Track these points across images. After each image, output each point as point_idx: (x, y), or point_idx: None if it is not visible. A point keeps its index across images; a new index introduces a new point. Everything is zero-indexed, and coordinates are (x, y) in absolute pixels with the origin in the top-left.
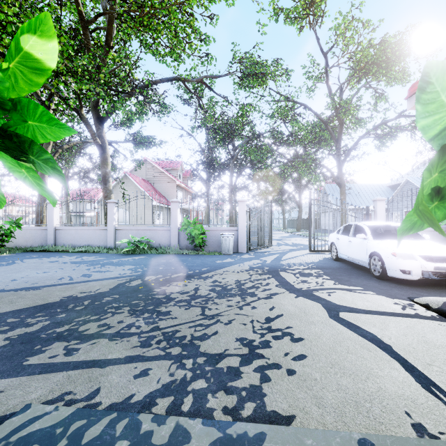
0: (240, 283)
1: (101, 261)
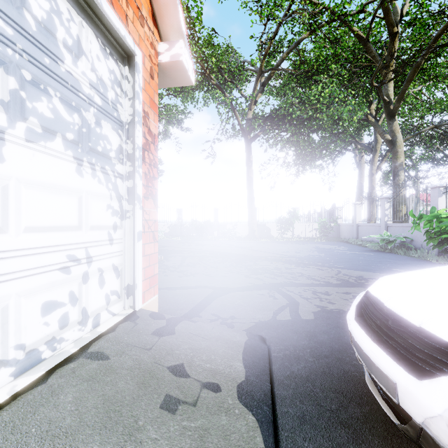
0: (290, 273)
1: (330, 250)
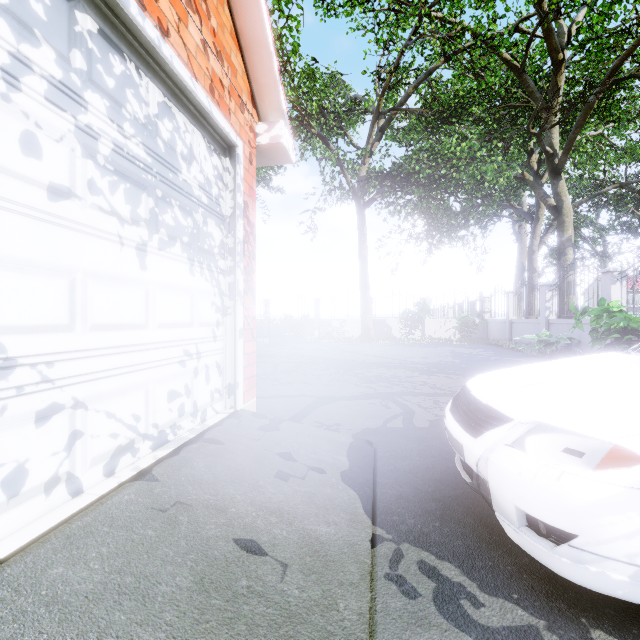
0: (410, 381)
1: (469, 355)
